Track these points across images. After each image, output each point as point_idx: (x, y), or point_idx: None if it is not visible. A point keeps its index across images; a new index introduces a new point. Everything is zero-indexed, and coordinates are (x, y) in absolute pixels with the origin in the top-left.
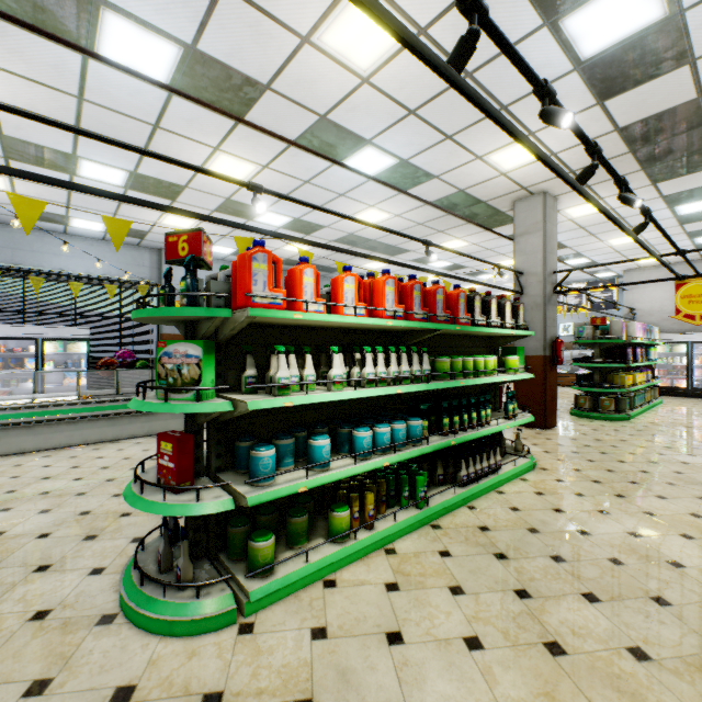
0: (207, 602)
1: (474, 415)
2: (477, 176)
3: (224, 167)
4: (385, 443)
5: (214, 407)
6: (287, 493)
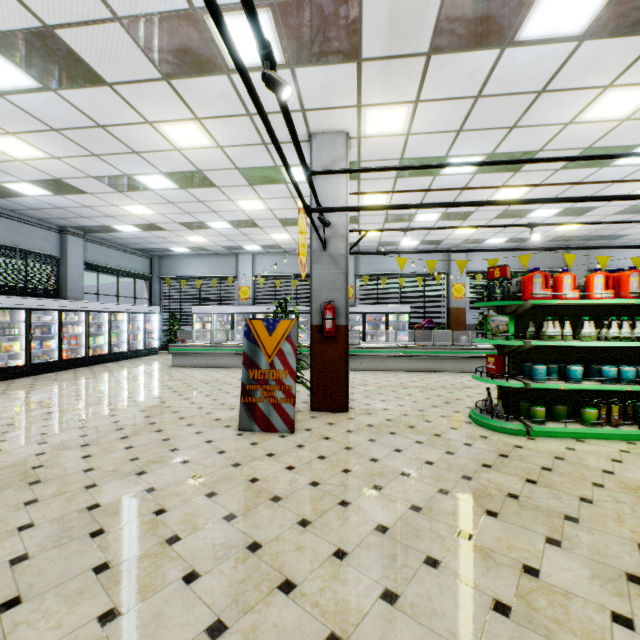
0: (511, 424)
1: None
2: None
3: (503, 195)
4: (628, 378)
5: (514, 343)
6: (552, 387)
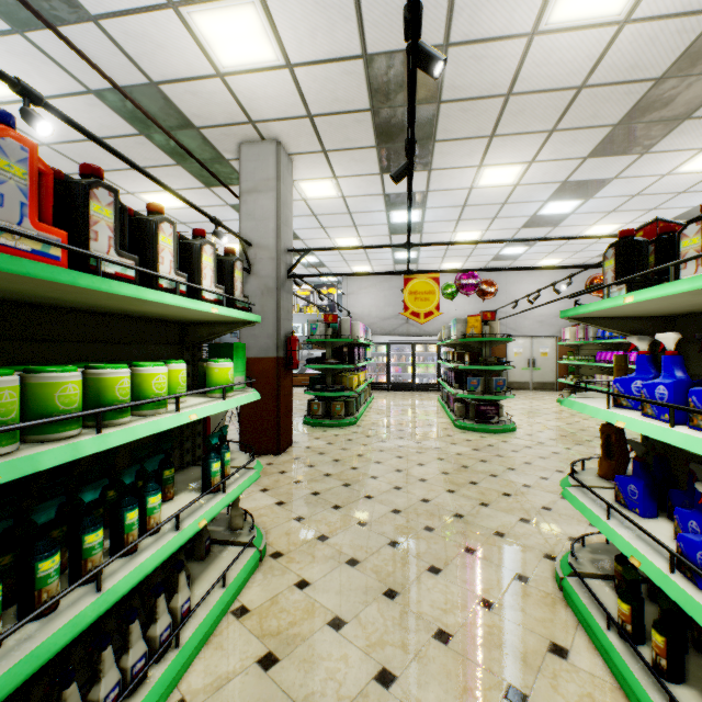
0: None
1: (93, 539)
2: (178, 57)
3: None
4: None
5: None
6: None
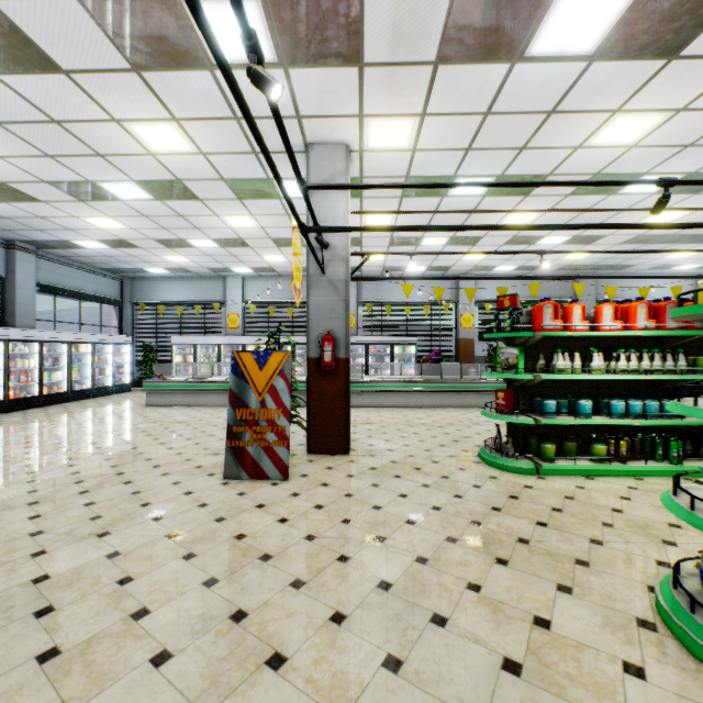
0: (521, 463)
1: None
2: None
3: (513, 220)
4: (636, 412)
5: (524, 377)
6: (562, 423)
